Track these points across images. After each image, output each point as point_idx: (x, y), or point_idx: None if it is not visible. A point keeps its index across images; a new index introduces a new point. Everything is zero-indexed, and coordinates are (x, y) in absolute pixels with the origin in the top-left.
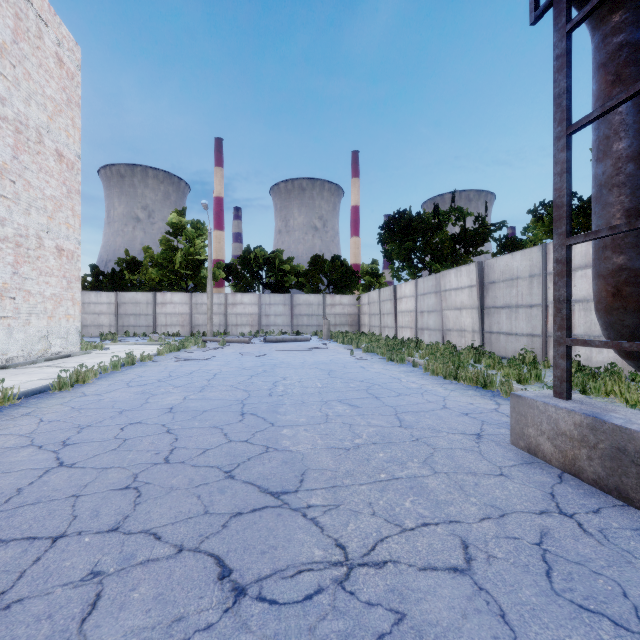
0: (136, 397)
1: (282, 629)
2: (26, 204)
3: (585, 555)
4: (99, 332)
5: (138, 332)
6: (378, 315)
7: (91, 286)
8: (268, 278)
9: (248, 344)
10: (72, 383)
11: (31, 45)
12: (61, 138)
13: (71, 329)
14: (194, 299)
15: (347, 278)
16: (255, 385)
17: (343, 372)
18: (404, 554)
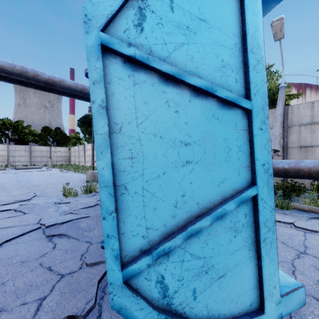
0: None
1: (38, 189)
2: None
3: (81, 184)
4: None
5: None
6: (78, 157)
7: None
8: (13, 135)
9: (4, 170)
10: None
11: None
12: None
13: None
14: None
15: (64, 139)
16: (20, 179)
17: (55, 175)
18: (56, 186)
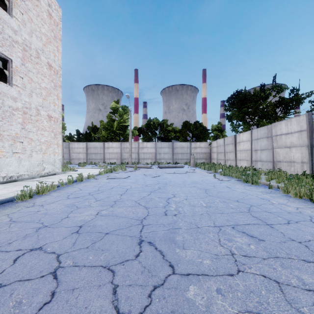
0: (63, 210)
1: None
2: (29, 91)
3: None
4: (79, 162)
5: (96, 162)
6: (223, 153)
7: (76, 140)
8: (160, 134)
9: (149, 169)
10: (31, 195)
11: (33, 3)
12: (50, 57)
13: (56, 160)
14: (123, 145)
15: (203, 133)
16: (153, 201)
17: (216, 191)
18: None
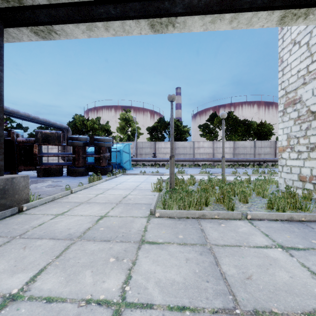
0: None
1: None
2: None
3: None
4: None
5: None
6: None
7: None
8: None
9: None
10: None
11: None
12: None
13: None
14: None
15: None
16: None
17: None
18: None
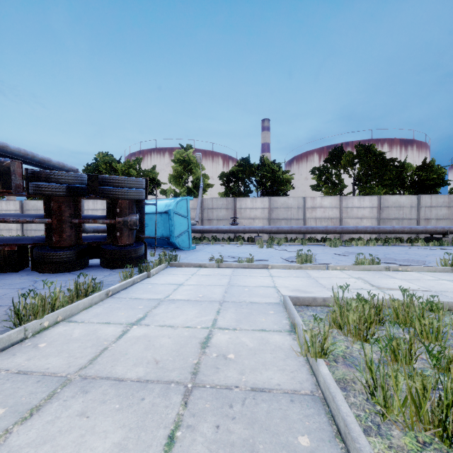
0: None
1: None
2: None
3: None
4: None
5: None
6: None
7: None
8: None
9: None
10: None
11: None
12: None
13: None
14: None
15: None
16: None
17: None
18: None
